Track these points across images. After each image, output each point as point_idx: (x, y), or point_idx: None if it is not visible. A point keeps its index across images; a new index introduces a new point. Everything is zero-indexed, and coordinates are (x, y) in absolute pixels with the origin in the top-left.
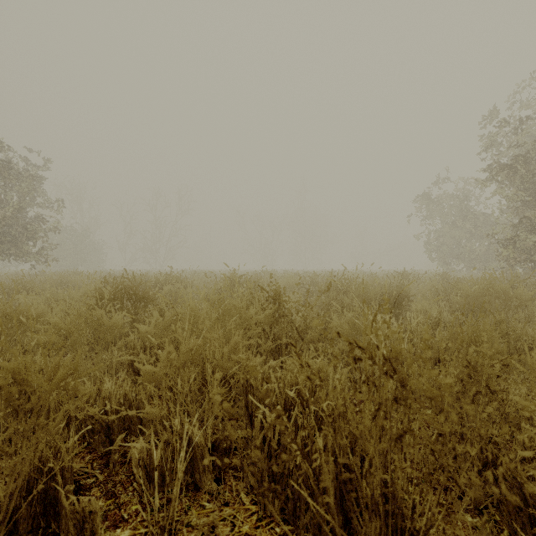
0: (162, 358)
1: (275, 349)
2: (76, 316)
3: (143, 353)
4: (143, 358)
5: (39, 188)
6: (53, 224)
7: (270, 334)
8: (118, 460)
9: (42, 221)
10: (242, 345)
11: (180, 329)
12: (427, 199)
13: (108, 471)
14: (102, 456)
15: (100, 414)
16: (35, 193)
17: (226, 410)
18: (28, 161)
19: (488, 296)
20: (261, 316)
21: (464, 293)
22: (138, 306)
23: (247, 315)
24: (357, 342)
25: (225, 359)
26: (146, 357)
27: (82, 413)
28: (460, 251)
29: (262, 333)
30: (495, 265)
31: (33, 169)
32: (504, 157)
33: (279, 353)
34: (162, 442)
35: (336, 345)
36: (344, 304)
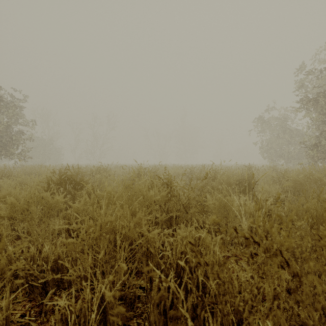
0: (82, 232)
1: (168, 219)
2: (28, 197)
3: (76, 222)
4: (75, 227)
5: (20, 113)
6: (29, 135)
7: (165, 209)
8: (50, 308)
9: (22, 134)
10: (144, 219)
11: (99, 208)
12: (261, 120)
13: (40, 320)
14: (39, 304)
15: (40, 270)
16: (18, 116)
17: (120, 315)
18: (13, 96)
19: (309, 181)
20: (158, 197)
21: (292, 179)
22: (76, 189)
23: (148, 196)
24: (252, 238)
25: (131, 231)
26: (78, 225)
27: (24, 272)
28: (281, 152)
29: (159, 208)
30: (305, 161)
31: (17, 101)
32: (310, 93)
33: (170, 221)
34: (81, 299)
35: (209, 215)
36: (213, 187)
